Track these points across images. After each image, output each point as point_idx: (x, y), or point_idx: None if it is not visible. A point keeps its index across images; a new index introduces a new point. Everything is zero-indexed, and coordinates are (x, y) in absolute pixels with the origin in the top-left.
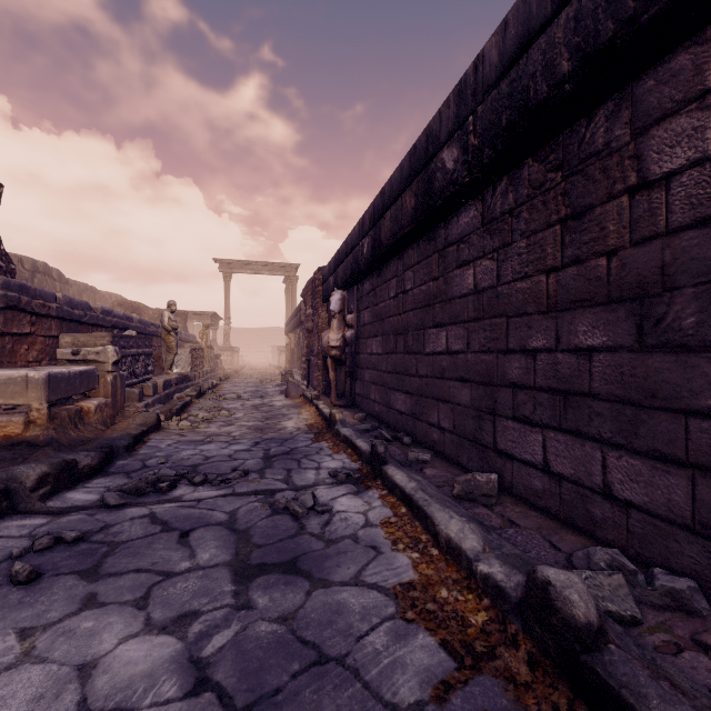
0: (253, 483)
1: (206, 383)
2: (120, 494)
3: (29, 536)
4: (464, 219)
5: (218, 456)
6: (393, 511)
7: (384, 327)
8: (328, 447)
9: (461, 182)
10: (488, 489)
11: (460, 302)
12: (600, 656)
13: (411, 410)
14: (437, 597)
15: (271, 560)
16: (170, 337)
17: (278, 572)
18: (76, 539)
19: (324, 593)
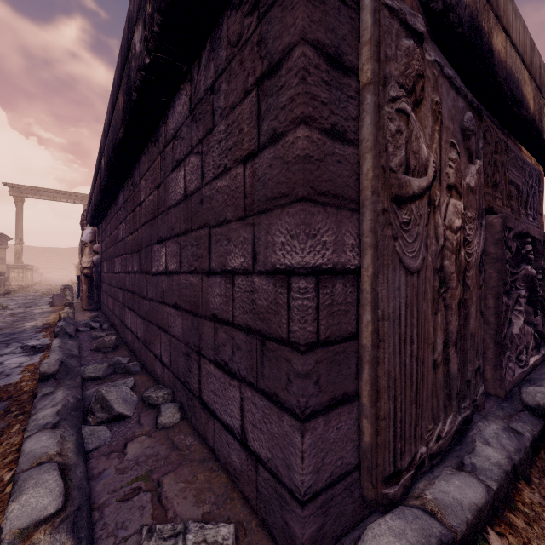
0: None
1: None
2: None
3: None
4: (121, 198)
5: None
6: (41, 359)
7: (107, 255)
8: (43, 335)
9: (105, 180)
10: (109, 344)
11: (120, 244)
12: (45, 382)
13: (112, 308)
14: (19, 385)
15: None
16: None
17: None
18: None
19: None
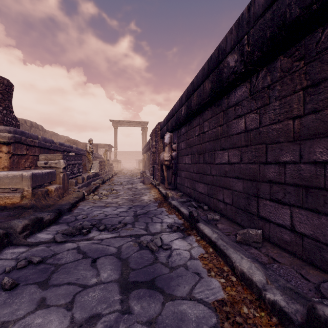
0: (129, 230)
1: (106, 177)
2: (63, 235)
3: (16, 258)
4: (239, 93)
5: (111, 214)
6: (205, 250)
7: (192, 150)
8: (165, 210)
9: (239, 72)
10: (256, 238)
11: (236, 137)
12: None
13: (207, 192)
14: (241, 312)
15: (140, 279)
16: (90, 155)
17: (144, 288)
18: (38, 262)
19: (172, 305)
